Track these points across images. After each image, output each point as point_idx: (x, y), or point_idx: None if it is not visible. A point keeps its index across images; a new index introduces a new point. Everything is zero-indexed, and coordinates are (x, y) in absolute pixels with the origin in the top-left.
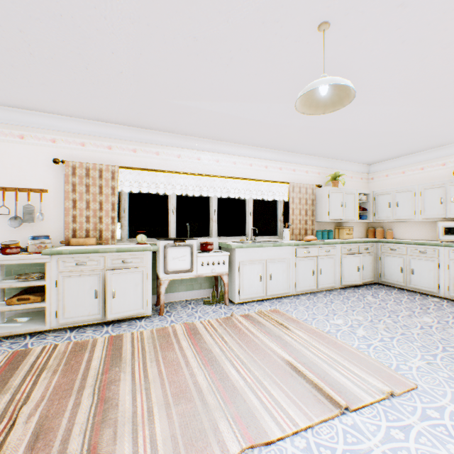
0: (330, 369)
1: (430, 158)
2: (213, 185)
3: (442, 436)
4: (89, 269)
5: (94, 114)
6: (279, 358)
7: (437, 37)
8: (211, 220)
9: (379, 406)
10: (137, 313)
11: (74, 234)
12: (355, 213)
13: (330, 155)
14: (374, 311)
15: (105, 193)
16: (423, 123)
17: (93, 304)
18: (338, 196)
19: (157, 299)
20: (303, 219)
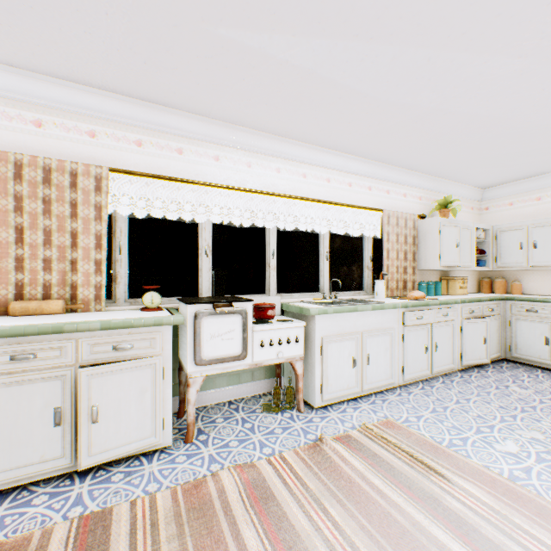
0: None
1: None
2: (272, 210)
3: None
4: (40, 368)
5: (58, 60)
6: None
7: None
8: (268, 268)
9: None
10: (143, 446)
11: (18, 293)
12: (471, 257)
13: (439, 171)
14: (549, 418)
15: (82, 216)
16: None
17: (50, 438)
18: (451, 232)
19: (179, 406)
20: (401, 266)
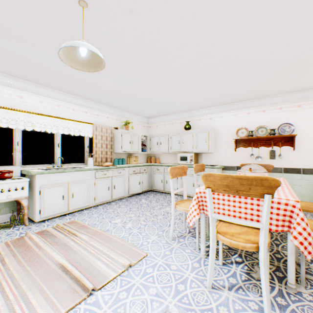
0: (96, 260)
1: (175, 118)
2: (17, 118)
3: (149, 284)
4: None
5: None
6: (55, 264)
7: (159, 44)
8: (15, 150)
9: (120, 278)
10: None
11: None
12: (139, 147)
13: (123, 108)
14: (143, 209)
15: None
16: (168, 97)
17: None
18: (128, 136)
19: None
20: (104, 151)
